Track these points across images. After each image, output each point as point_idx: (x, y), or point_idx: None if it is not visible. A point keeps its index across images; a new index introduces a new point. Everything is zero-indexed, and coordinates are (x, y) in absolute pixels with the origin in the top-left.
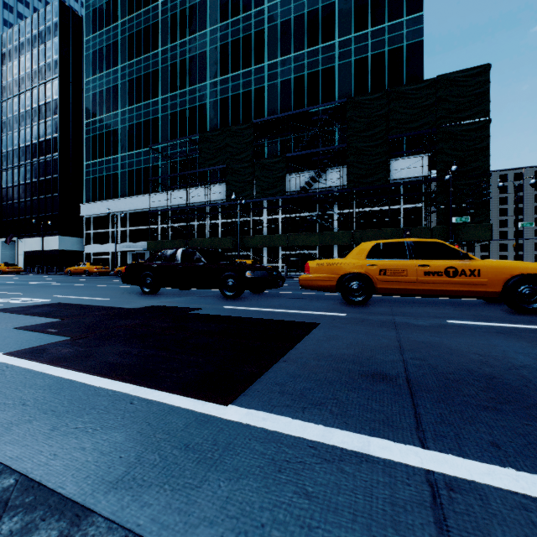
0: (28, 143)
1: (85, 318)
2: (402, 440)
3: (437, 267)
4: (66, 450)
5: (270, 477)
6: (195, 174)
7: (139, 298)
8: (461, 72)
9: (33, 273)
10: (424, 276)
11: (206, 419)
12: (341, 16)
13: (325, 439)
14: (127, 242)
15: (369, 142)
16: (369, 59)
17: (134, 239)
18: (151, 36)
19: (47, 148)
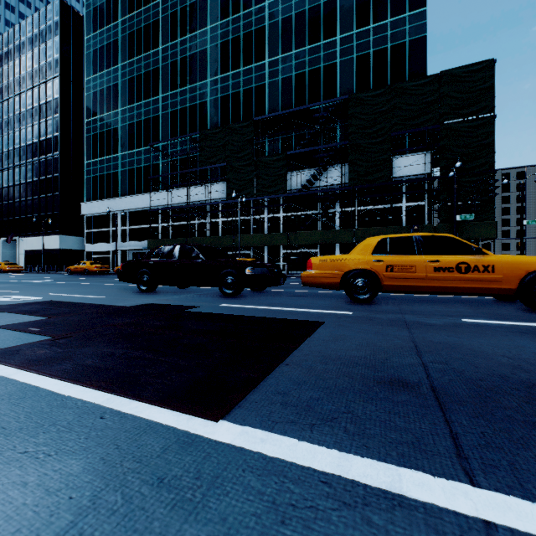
0: (29, 143)
1: (73, 316)
2: (442, 472)
3: (448, 262)
4: (2, 486)
5: (270, 533)
6: (196, 172)
7: (135, 296)
8: (465, 67)
9: (33, 272)
10: (433, 272)
11: (190, 441)
12: (342, 12)
13: (342, 470)
14: (128, 241)
15: (371, 139)
16: (371, 56)
17: (135, 238)
18: (151, 34)
19: (48, 147)
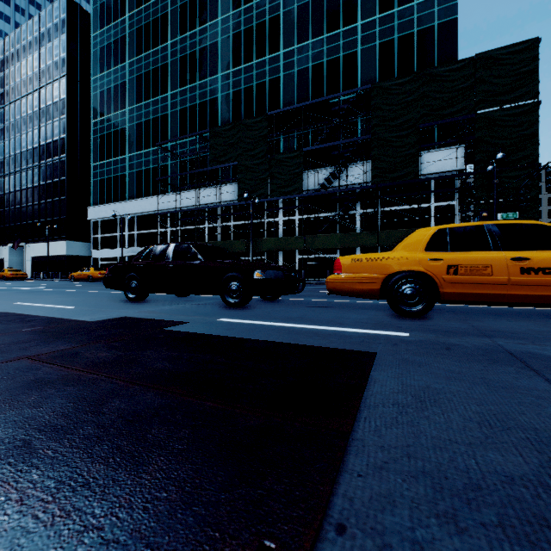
0: (35, 145)
1: None
2: None
3: (542, 260)
4: None
5: None
6: (206, 173)
7: (117, 306)
8: (504, 49)
9: (37, 279)
10: (520, 275)
11: None
12: None
13: None
14: (136, 246)
15: (397, 132)
16: (396, 42)
17: (143, 243)
18: (160, 28)
19: (54, 150)
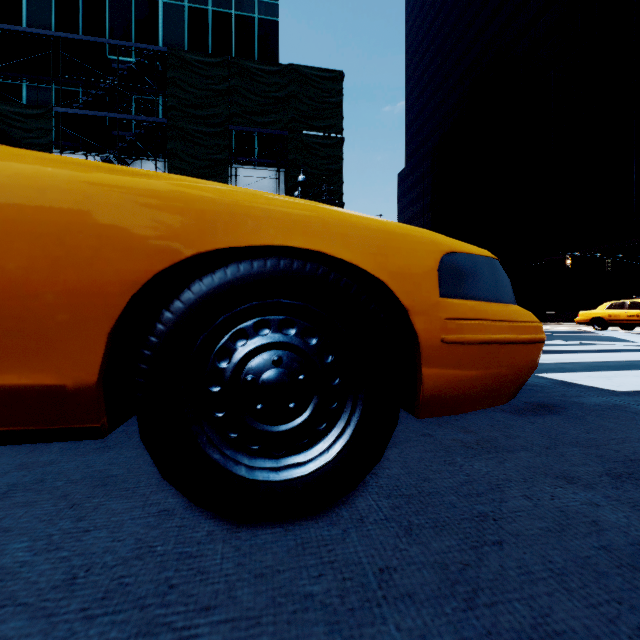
0: None
1: None
2: None
3: None
4: None
5: None
6: None
7: None
8: (315, 70)
9: None
10: None
11: None
12: None
13: None
14: None
15: (202, 126)
16: (210, 16)
17: None
18: None
19: None
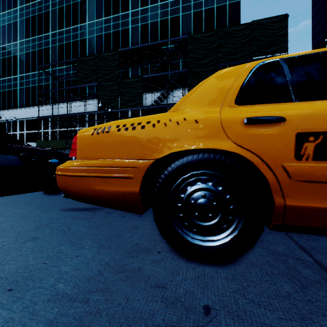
0: None
1: None
2: None
3: None
4: None
5: None
6: (77, 91)
7: None
8: (268, 19)
9: None
10: None
11: None
12: None
13: None
14: (25, 142)
15: (204, 68)
16: (203, 13)
17: (30, 140)
18: None
19: None
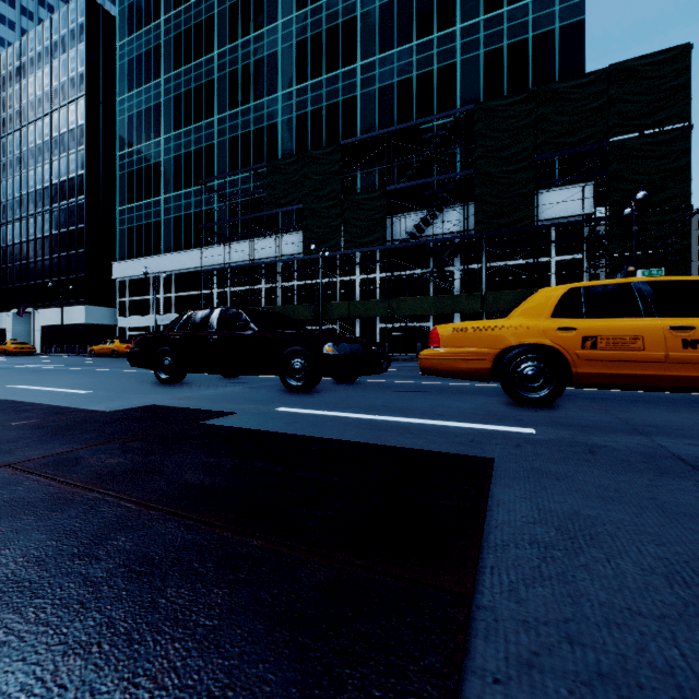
0: (46, 185)
1: None
2: None
3: None
4: None
5: None
6: (263, 219)
7: (144, 390)
8: (645, 58)
9: (48, 355)
10: (682, 349)
11: None
12: None
13: None
14: (173, 312)
15: (507, 165)
16: (505, 51)
17: (182, 309)
18: (204, 35)
19: (70, 190)
